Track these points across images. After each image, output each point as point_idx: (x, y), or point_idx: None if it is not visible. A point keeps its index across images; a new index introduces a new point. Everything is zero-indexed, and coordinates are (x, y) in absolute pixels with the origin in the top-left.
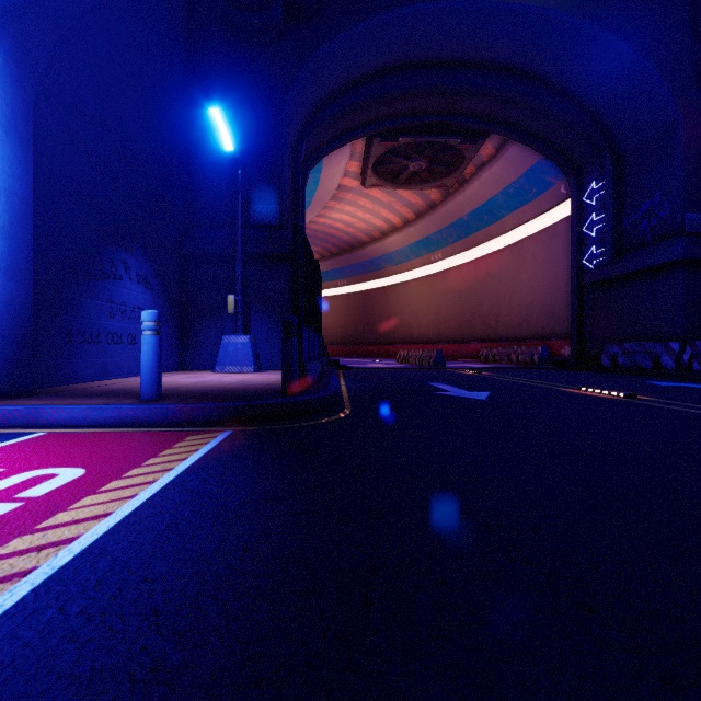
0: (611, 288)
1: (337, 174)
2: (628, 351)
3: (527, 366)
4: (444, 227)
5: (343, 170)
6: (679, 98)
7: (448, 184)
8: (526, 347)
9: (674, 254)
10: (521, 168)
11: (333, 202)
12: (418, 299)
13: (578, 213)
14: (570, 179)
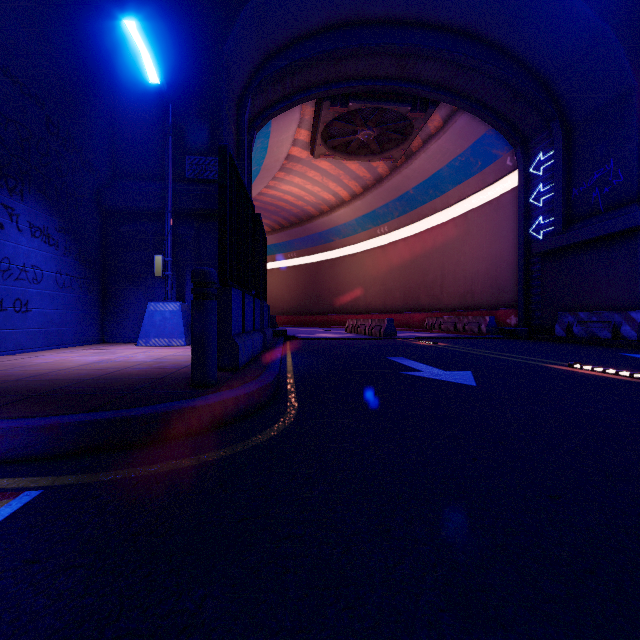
0: (562, 257)
1: (286, 141)
2: (583, 320)
3: (475, 335)
4: (390, 200)
5: (292, 137)
6: (635, 62)
7: (396, 156)
8: (473, 317)
9: (633, 221)
10: (468, 140)
11: (282, 173)
12: (365, 271)
13: (525, 183)
14: (517, 150)
